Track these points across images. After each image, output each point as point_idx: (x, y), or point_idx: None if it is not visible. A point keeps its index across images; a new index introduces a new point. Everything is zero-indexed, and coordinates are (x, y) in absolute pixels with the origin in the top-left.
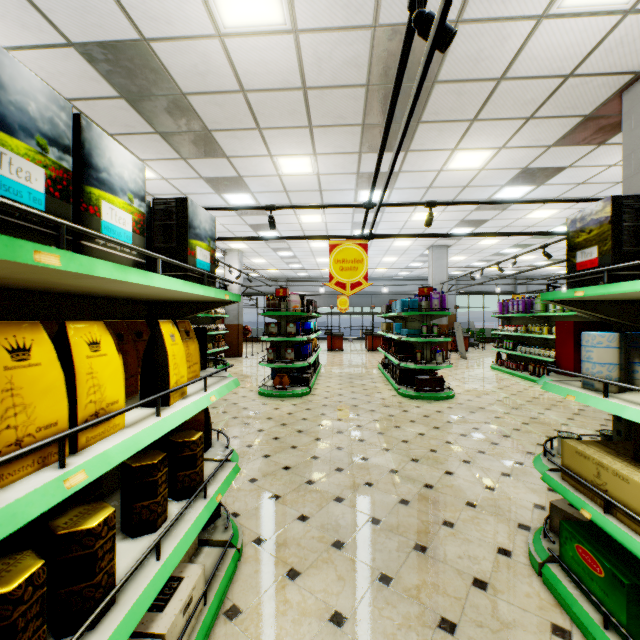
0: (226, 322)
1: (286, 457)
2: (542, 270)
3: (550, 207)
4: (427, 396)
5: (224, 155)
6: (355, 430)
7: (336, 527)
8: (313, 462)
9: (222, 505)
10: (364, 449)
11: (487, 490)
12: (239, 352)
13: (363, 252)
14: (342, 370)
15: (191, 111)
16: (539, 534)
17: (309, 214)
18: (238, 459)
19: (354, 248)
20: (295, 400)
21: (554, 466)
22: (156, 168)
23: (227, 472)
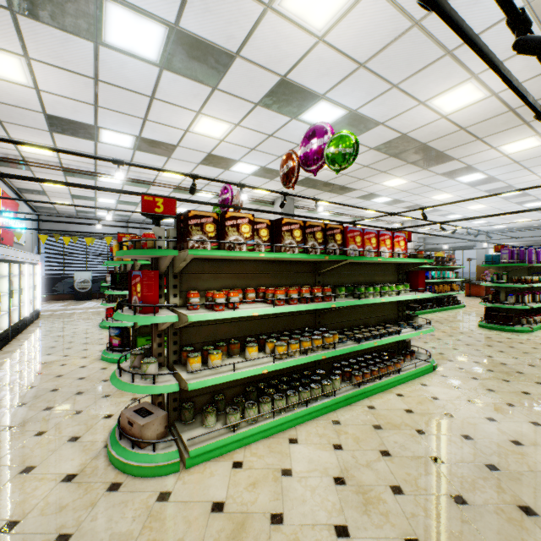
0: None
1: None
2: None
3: None
4: (492, 327)
5: (356, 189)
6: None
7: None
8: None
9: None
10: None
11: None
12: None
13: None
14: (476, 311)
15: (331, 184)
16: None
17: (436, 195)
18: None
19: None
20: None
21: None
22: (333, 200)
23: None
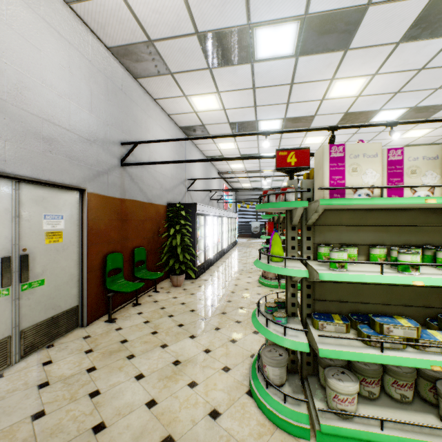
0: None
1: None
2: None
3: None
4: None
5: None
6: None
7: None
8: None
9: None
10: None
11: None
12: None
13: None
14: None
15: (439, 143)
16: None
17: None
18: None
19: None
20: None
21: None
22: None
23: None
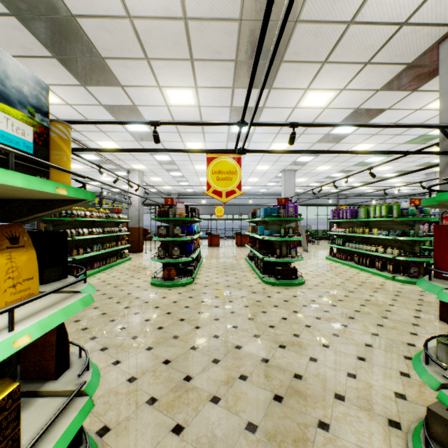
0: (129, 225)
1: (167, 349)
2: (356, 189)
3: (369, 142)
4: (285, 283)
5: (119, 84)
6: (229, 316)
7: (212, 440)
8: (192, 353)
9: (83, 431)
10: (238, 336)
11: (350, 378)
12: (140, 248)
13: (237, 165)
14: (219, 262)
15: (83, 36)
16: (419, 442)
17: (193, 141)
18: (97, 385)
19: (229, 161)
20: (180, 289)
21: (444, 379)
22: (60, 93)
23: (70, 419)
